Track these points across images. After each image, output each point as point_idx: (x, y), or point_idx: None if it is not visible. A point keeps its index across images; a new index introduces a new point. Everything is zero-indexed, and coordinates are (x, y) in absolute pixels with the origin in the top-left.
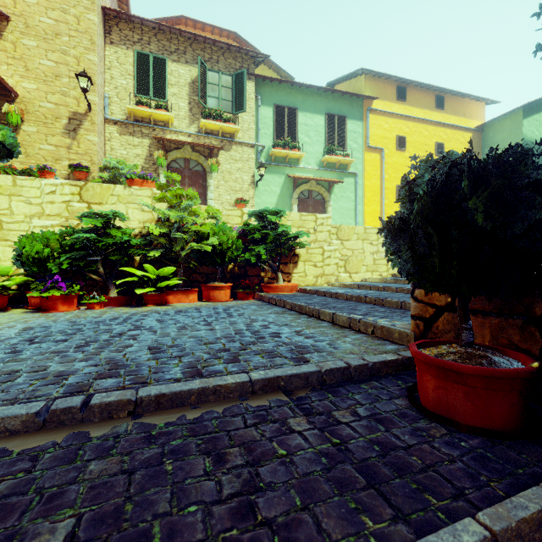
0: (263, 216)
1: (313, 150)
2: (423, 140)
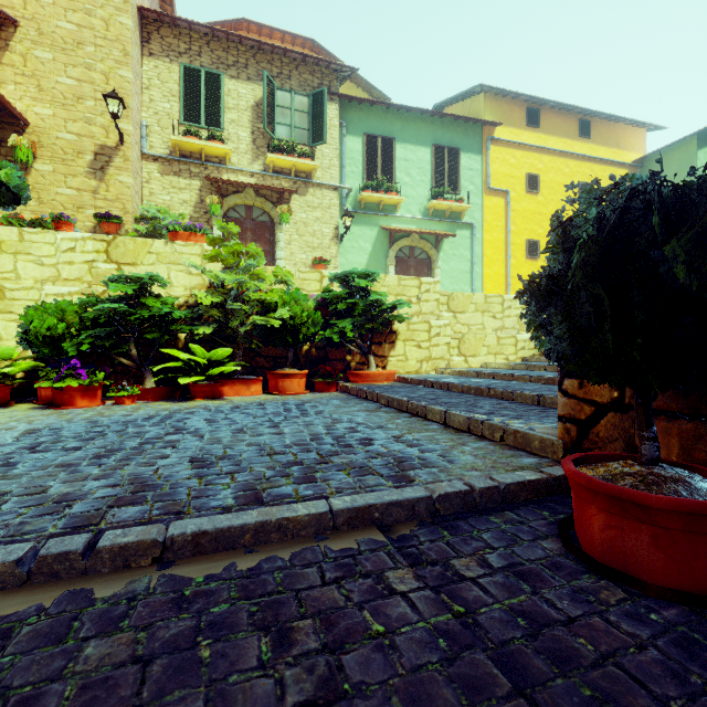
0: (350, 280)
1: (416, 193)
2: (563, 179)
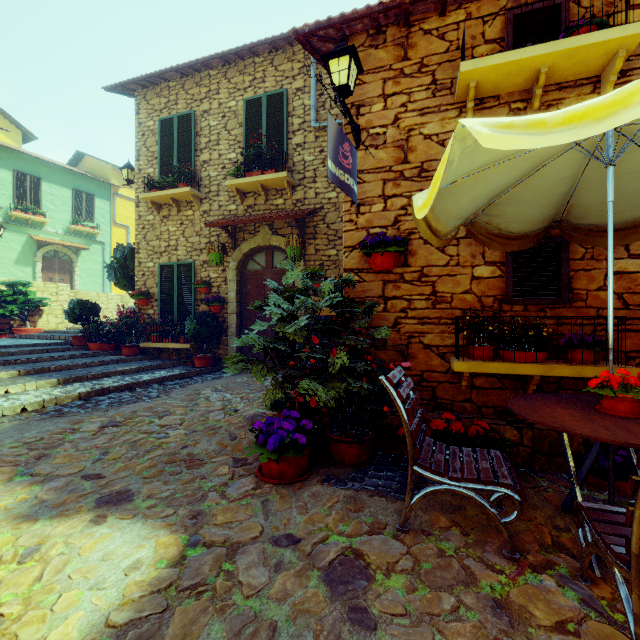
0: (13, 285)
1: (60, 217)
2: None
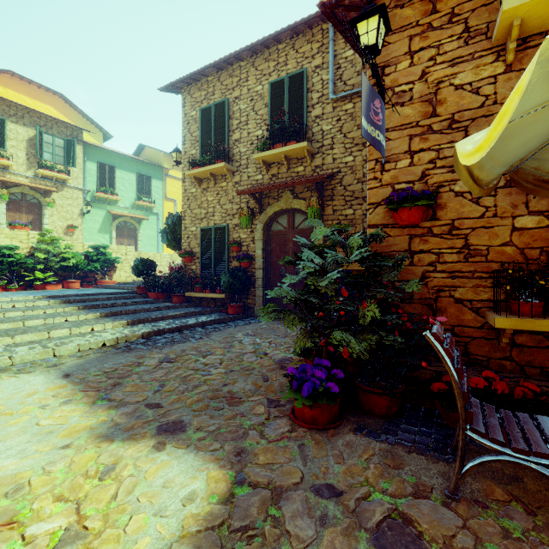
0: (97, 248)
1: (128, 195)
2: None
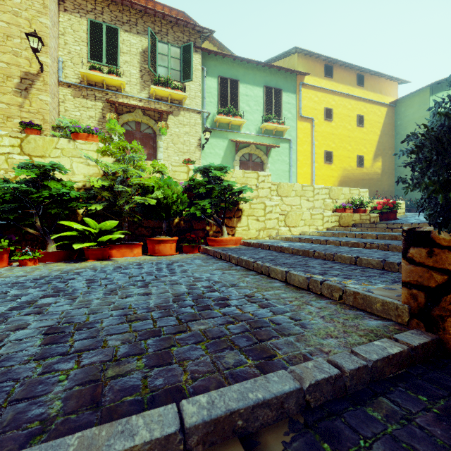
0: (208, 172)
1: (253, 118)
2: (347, 112)
